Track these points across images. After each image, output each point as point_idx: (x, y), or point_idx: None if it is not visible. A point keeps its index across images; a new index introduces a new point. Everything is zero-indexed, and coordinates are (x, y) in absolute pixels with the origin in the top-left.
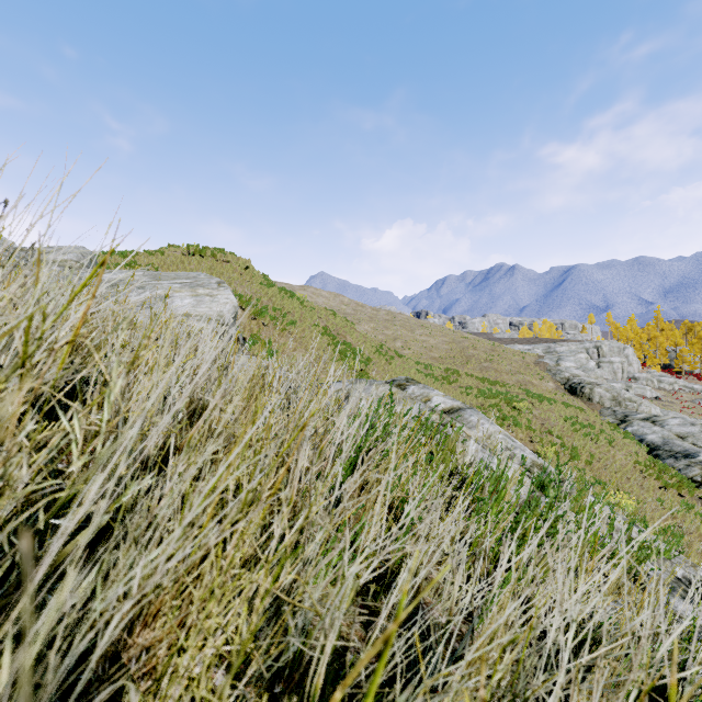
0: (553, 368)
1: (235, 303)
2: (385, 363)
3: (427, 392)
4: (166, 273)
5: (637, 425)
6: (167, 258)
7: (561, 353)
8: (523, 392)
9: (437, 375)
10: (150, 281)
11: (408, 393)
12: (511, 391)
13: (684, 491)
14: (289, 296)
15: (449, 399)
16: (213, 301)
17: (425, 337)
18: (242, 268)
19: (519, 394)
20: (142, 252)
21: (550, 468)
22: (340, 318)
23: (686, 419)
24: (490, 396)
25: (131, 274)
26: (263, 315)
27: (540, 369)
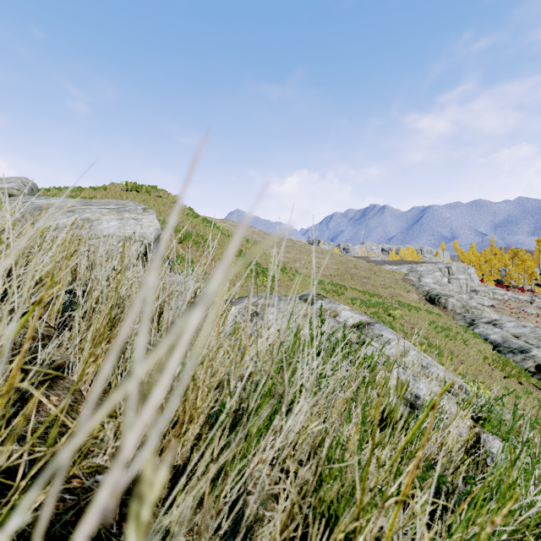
0: (416, 283)
1: (158, 226)
2: (288, 280)
3: (334, 306)
4: (97, 200)
5: (482, 327)
6: (108, 193)
7: (421, 272)
8: (395, 302)
9: (328, 289)
10: (81, 206)
11: (316, 307)
12: (386, 301)
13: (523, 380)
14: (210, 225)
15: (355, 314)
16: (137, 223)
17: (318, 259)
18: (172, 201)
19: (392, 304)
20: (87, 188)
21: (466, 387)
22: (252, 243)
23: (519, 322)
24: (371, 305)
25: (64, 200)
26: (187, 239)
27: (406, 284)
